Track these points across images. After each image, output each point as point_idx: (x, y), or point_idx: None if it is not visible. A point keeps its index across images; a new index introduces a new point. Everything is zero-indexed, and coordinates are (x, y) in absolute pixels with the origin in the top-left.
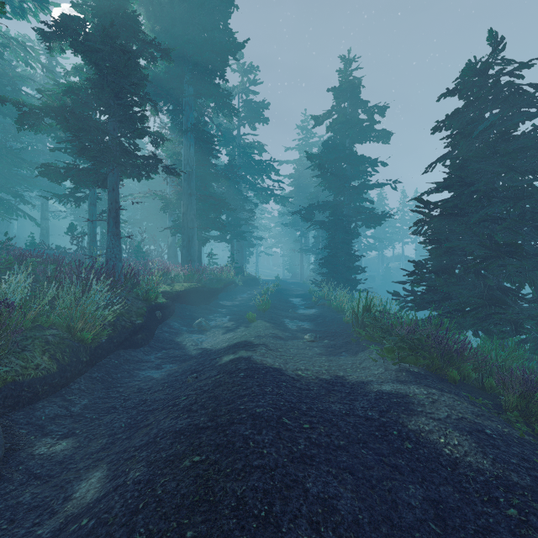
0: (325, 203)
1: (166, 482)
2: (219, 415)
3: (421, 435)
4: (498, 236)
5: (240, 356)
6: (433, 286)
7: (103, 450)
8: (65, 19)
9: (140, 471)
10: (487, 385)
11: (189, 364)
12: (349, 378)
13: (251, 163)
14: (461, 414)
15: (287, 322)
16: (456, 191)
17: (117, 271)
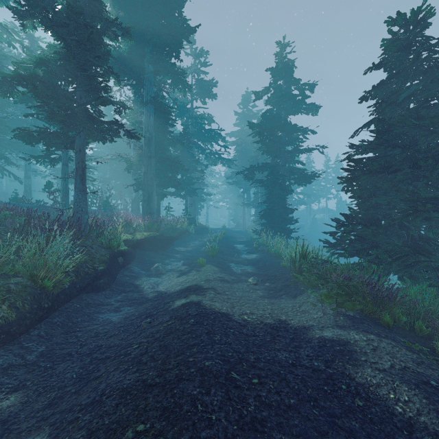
0: (264, 164)
1: None
2: (168, 369)
3: (370, 390)
4: (422, 192)
5: (191, 300)
6: (361, 236)
7: (50, 406)
8: None
9: None
10: (417, 328)
11: (145, 307)
12: (291, 323)
13: (202, 131)
14: (403, 362)
15: (233, 266)
16: (381, 152)
17: (83, 222)
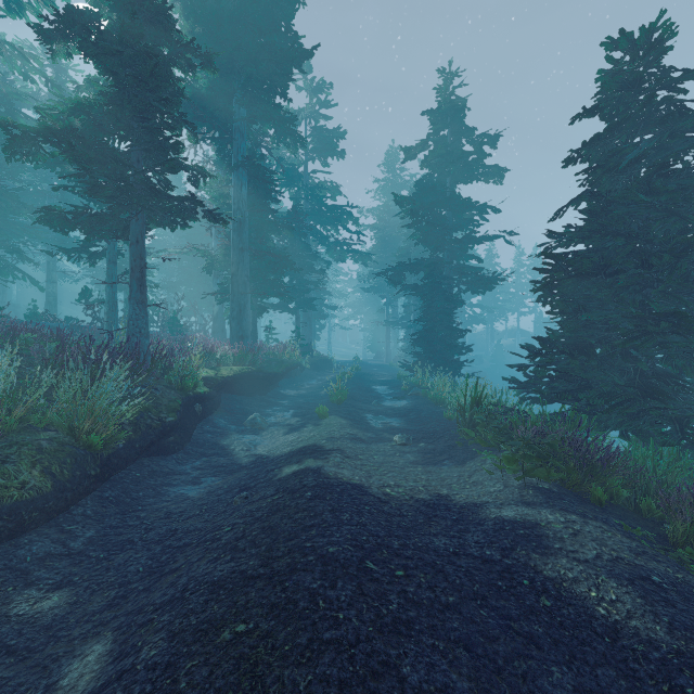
0: (419, 261)
1: (193, 667)
2: (276, 557)
3: (563, 586)
4: (655, 304)
5: (307, 466)
6: (565, 371)
7: (110, 607)
8: (71, 13)
9: (158, 647)
10: (644, 507)
11: (238, 477)
12: (455, 498)
13: (322, 209)
14: (615, 551)
15: (370, 418)
16: (596, 244)
17: (142, 350)
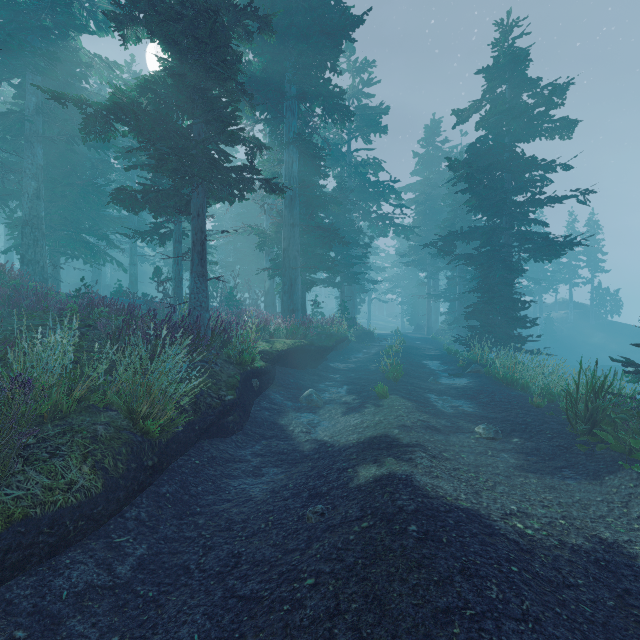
0: (472, 229)
1: None
2: None
3: None
4: None
5: (390, 471)
6: None
7: None
8: None
9: None
10: None
11: (302, 471)
12: (637, 553)
13: (365, 186)
14: None
15: (434, 399)
16: None
17: (202, 324)
